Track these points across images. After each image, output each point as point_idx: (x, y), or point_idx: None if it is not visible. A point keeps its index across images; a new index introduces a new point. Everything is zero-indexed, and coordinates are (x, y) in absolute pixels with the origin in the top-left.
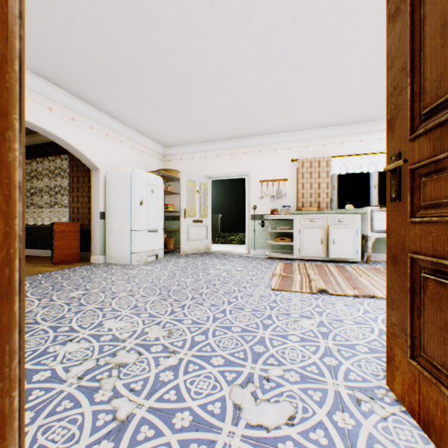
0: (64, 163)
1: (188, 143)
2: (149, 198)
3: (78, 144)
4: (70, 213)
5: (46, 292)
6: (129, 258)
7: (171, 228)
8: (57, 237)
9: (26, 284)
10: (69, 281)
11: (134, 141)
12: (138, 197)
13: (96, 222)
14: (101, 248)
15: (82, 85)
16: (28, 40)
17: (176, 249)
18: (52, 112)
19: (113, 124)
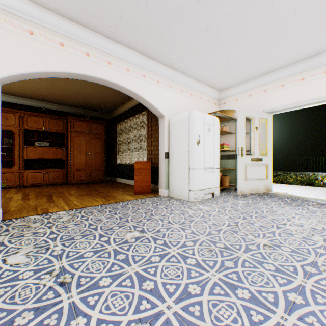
0: (144, 118)
1: (244, 80)
2: (205, 137)
3: (147, 96)
4: (146, 155)
5: (111, 227)
6: (187, 195)
7: (225, 167)
8: (136, 173)
9: (106, 212)
10: (134, 214)
11: (192, 89)
12: (195, 137)
13: (162, 161)
14: (165, 183)
15: (147, 40)
16: (102, 2)
17: (230, 187)
18: (128, 72)
19: (175, 76)
